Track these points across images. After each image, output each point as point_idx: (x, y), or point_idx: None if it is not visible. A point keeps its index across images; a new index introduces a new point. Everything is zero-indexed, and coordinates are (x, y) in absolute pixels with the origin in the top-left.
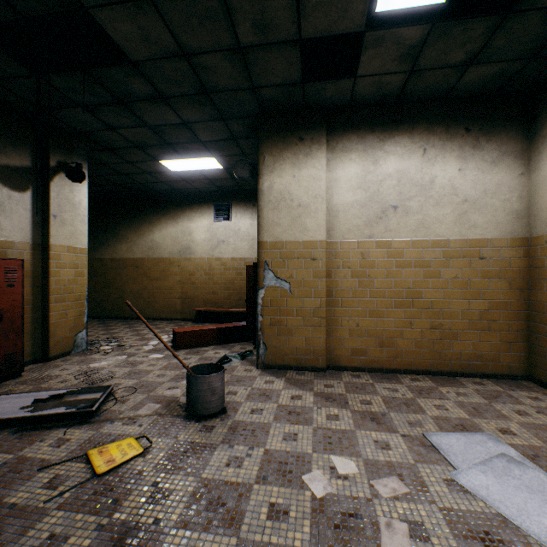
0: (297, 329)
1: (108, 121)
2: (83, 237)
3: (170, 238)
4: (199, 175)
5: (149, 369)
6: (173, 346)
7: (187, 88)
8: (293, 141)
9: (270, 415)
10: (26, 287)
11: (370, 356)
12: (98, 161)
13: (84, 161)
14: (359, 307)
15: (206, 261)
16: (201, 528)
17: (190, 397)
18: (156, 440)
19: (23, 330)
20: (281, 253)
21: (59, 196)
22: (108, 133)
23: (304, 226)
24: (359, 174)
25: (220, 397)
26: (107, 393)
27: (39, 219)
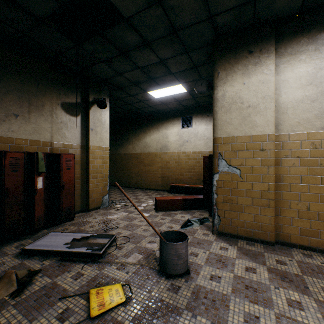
0: (247, 207)
1: (117, 69)
2: (106, 141)
3: (155, 141)
4: (171, 99)
5: (139, 224)
6: (155, 208)
7: (162, 31)
8: (243, 55)
9: (228, 286)
10: (77, 169)
11: (322, 239)
12: (115, 97)
13: (107, 97)
14: (309, 192)
15: (176, 154)
16: None
17: (161, 258)
18: (136, 290)
19: (74, 194)
20: (232, 146)
21: (94, 118)
22: (118, 78)
23: (253, 123)
24: (309, 72)
25: (184, 261)
26: (111, 241)
27: (84, 131)
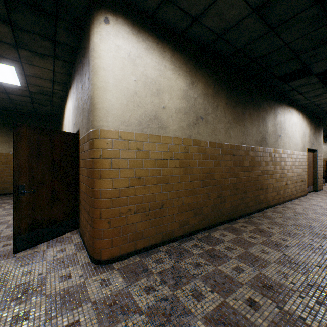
0: None
1: None
2: None
3: None
4: None
5: None
6: None
7: None
8: None
9: None
10: None
11: None
12: None
13: None
14: None
15: None
16: (326, 187)
17: None
18: None
19: None
20: None
21: None
22: None
23: None
24: None
25: (324, 182)
26: None
27: None
